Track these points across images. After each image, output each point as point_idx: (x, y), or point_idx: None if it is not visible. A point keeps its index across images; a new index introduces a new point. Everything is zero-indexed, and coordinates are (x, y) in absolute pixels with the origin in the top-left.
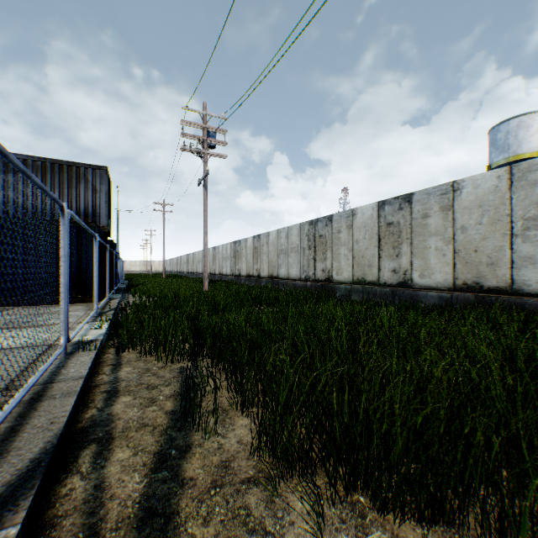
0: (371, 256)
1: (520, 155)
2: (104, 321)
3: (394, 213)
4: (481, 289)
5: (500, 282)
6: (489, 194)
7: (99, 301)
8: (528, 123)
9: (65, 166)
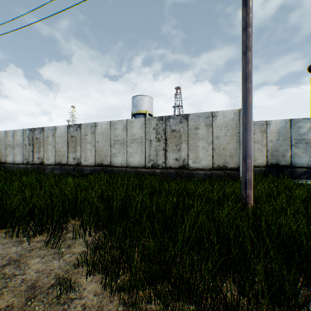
0: (64, 151)
1: (141, 111)
2: None
3: (74, 131)
4: (103, 165)
5: (108, 162)
6: (105, 130)
7: None
8: (143, 99)
9: None
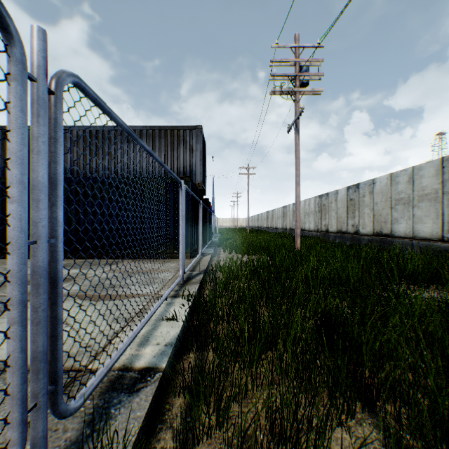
0: None
1: None
2: (186, 298)
3: None
4: None
5: None
6: None
7: (193, 257)
8: None
9: (168, 130)
